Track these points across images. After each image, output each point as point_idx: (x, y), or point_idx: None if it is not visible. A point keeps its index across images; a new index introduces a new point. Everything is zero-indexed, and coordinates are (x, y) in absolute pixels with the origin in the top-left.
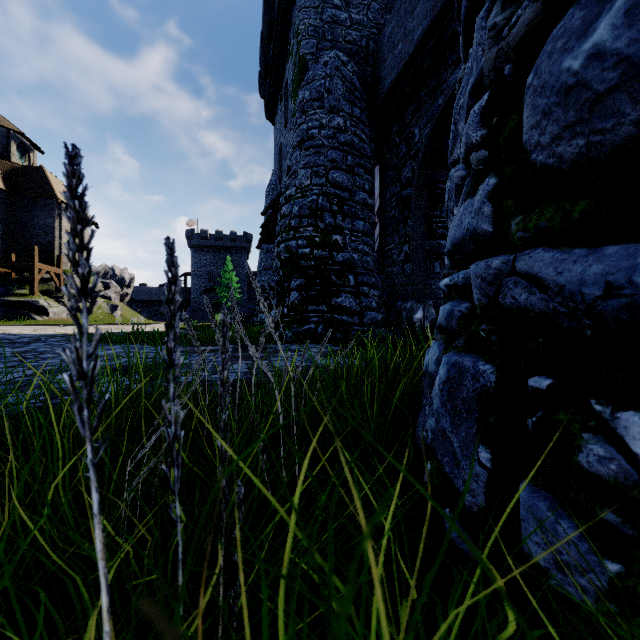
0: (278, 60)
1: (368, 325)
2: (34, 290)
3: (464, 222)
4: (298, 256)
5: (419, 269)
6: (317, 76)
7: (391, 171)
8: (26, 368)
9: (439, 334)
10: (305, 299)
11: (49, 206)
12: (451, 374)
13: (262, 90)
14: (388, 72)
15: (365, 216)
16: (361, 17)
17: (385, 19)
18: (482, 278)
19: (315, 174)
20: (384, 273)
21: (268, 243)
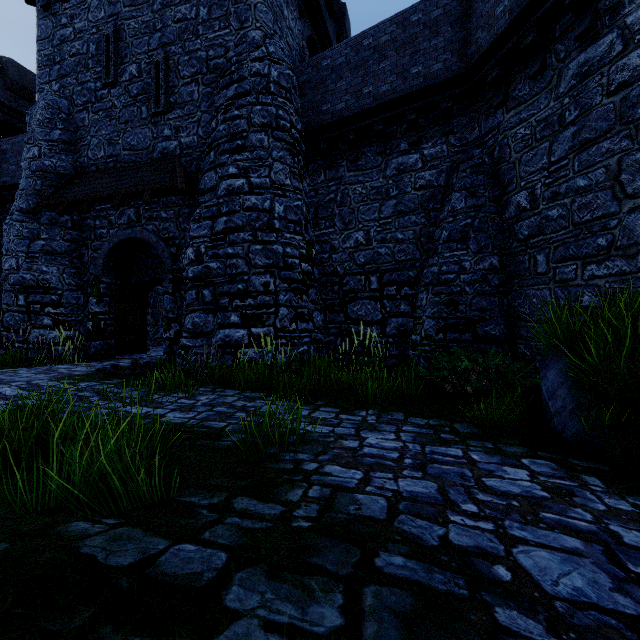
0: None
1: None
2: None
3: None
4: None
5: None
6: None
7: None
8: None
9: None
10: None
11: None
12: None
13: None
14: None
15: None
16: None
17: None
18: None
19: None
20: None
21: None
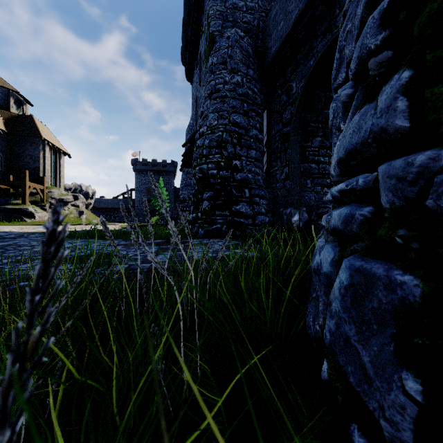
0: (194, 37)
1: (259, 225)
2: (25, 201)
3: (364, 126)
4: (208, 176)
5: (296, 185)
6: (222, 46)
7: (275, 114)
8: (4, 258)
9: (330, 236)
10: (213, 206)
11: (36, 142)
12: (355, 280)
13: (183, 60)
14: (273, 43)
15: (256, 147)
16: (254, 4)
17: (271, 6)
18: (398, 178)
19: (220, 117)
20: (270, 188)
21: (188, 167)
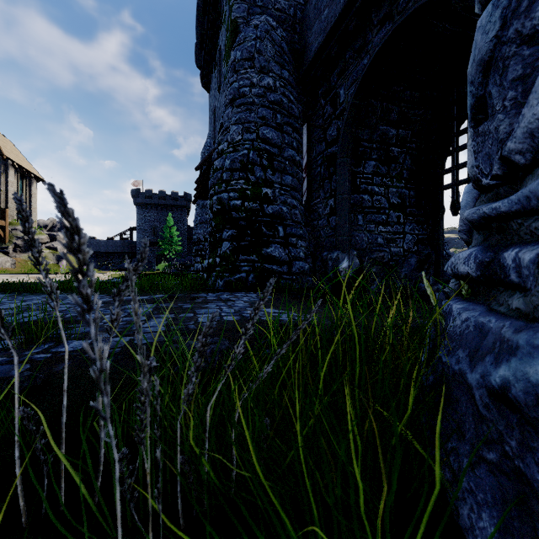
0: (212, 30)
1: (296, 274)
2: None
3: None
4: (230, 208)
5: (344, 221)
6: (248, 37)
7: (317, 131)
8: None
9: None
10: (236, 249)
11: None
12: None
13: (198, 60)
14: (315, 37)
15: (293, 172)
16: None
17: None
18: None
19: (246, 130)
20: (310, 226)
21: (203, 199)
